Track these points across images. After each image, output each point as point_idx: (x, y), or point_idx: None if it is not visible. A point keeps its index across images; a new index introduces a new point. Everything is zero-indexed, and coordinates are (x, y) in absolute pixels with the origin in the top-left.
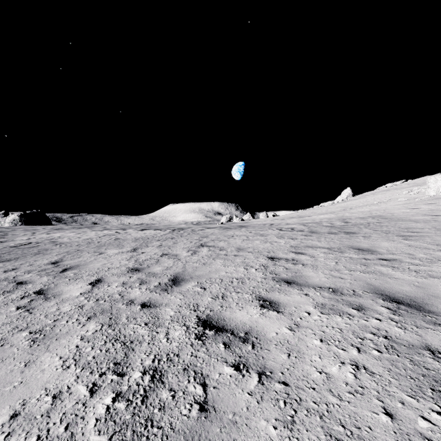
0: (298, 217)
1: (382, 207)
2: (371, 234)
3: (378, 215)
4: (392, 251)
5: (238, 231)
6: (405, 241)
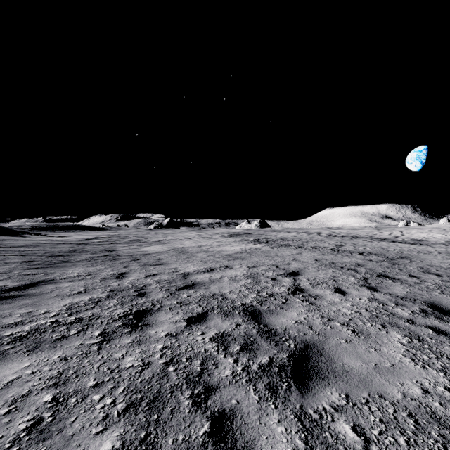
0: None
1: None
2: None
3: None
4: None
5: (414, 229)
6: None
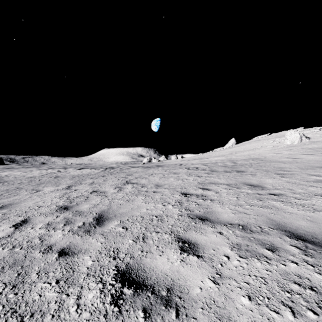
0: (199, 159)
1: (256, 152)
2: (256, 172)
3: (255, 157)
4: (276, 187)
5: (156, 169)
6: (282, 178)
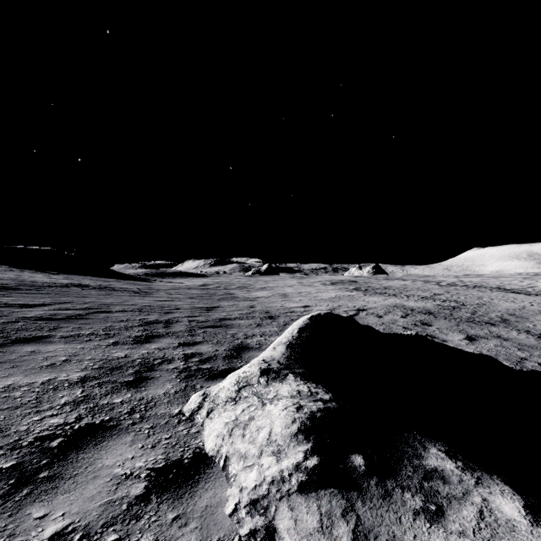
0: None
1: None
2: None
3: None
4: None
5: None
6: None
